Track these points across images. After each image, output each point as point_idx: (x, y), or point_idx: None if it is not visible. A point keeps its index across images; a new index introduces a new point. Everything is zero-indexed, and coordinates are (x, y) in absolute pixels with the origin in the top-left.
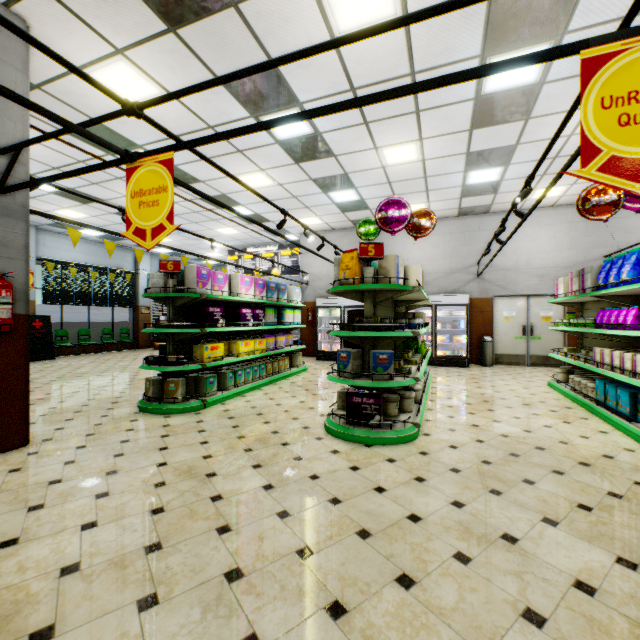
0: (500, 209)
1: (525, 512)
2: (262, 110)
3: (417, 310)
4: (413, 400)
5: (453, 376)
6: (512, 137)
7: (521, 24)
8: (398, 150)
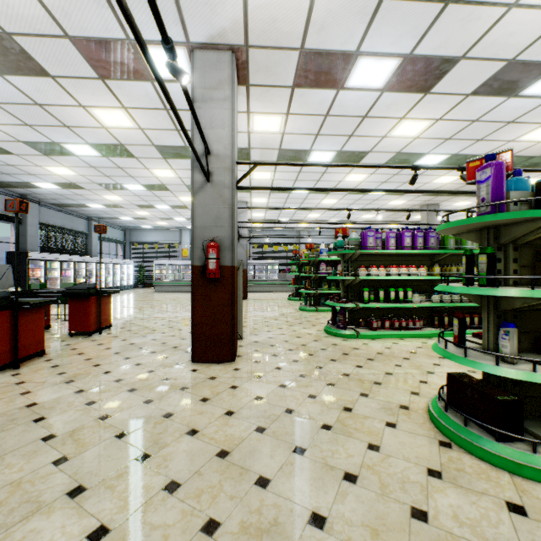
0: None
1: None
2: None
3: None
4: None
5: None
6: None
7: None
8: None
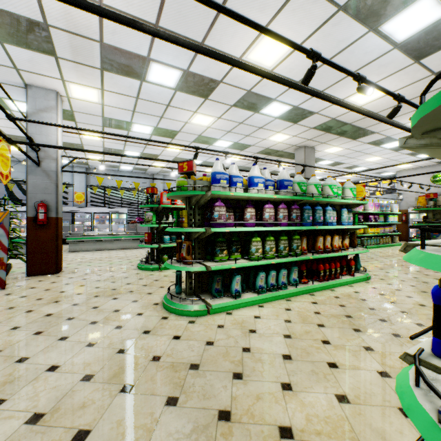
0: None
1: None
2: (381, 144)
3: None
4: None
5: None
6: None
7: None
8: None
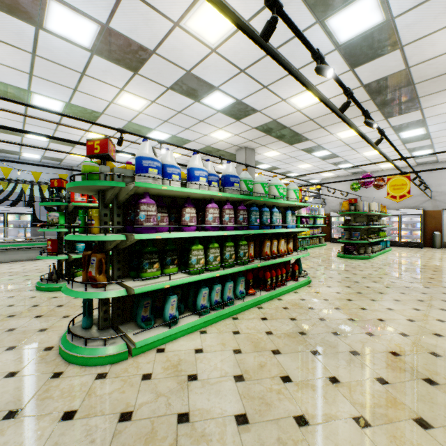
0: (445, 160)
1: (389, 267)
2: (312, 152)
3: (390, 217)
4: (370, 250)
5: (406, 250)
6: (427, 143)
7: (407, 128)
8: (370, 152)
